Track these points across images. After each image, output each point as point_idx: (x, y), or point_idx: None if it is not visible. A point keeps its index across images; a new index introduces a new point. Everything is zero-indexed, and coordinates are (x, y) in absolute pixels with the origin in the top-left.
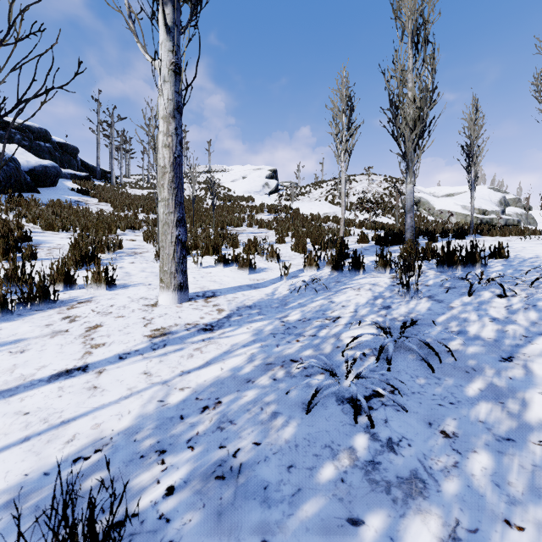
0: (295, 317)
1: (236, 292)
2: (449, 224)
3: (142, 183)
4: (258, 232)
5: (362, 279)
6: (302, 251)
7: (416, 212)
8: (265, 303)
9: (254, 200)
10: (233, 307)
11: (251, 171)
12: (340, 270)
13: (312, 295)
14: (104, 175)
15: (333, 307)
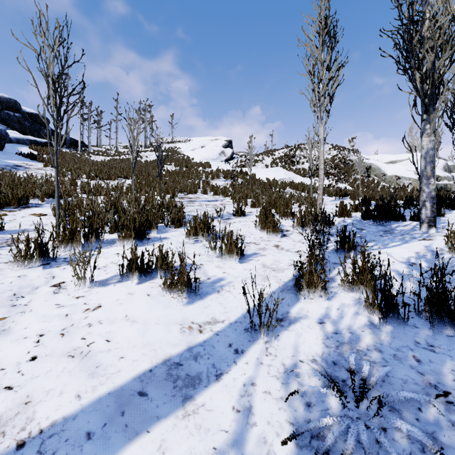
0: None
1: (111, 452)
2: (414, 191)
3: (111, 151)
4: (213, 200)
5: None
6: (273, 232)
7: (367, 178)
8: None
9: (210, 166)
10: None
11: (209, 141)
12: (399, 316)
13: None
14: (75, 144)
15: None
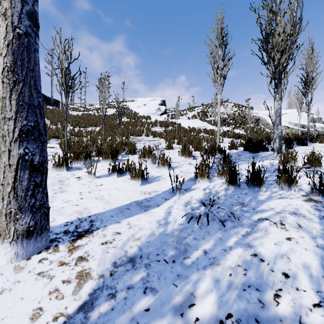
0: (208, 304)
1: (121, 219)
2: (285, 134)
3: (81, 108)
4: (153, 140)
5: (271, 200)
6: (188, 157)
7: (257, 126)
8: (156, 247)
9: (150, 118)
10: (106, 265)
11: (149, 101)
12: (237, 184)
13: (220, 233)
14: (57, 103)
15: (269, 278)
